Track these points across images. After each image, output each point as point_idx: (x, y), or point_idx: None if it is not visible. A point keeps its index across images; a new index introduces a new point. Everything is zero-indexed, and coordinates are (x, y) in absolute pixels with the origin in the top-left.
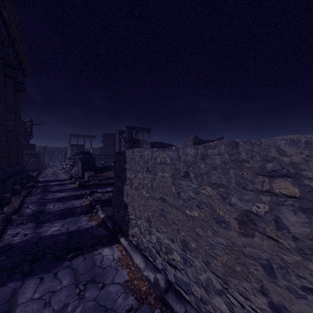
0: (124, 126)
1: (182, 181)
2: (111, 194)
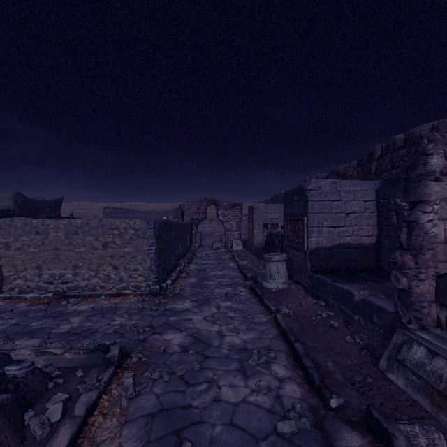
0: None
1: (73, 236)
2: None
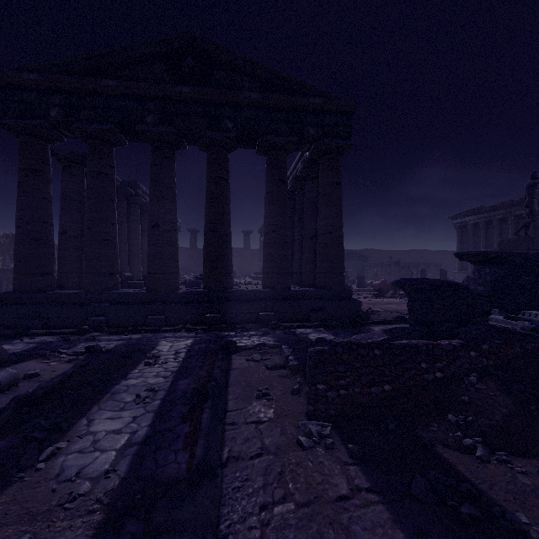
0: None
1: None
2: (42, 366)
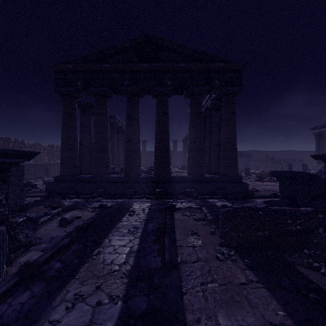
0: None
1: None
2: (81, 213)
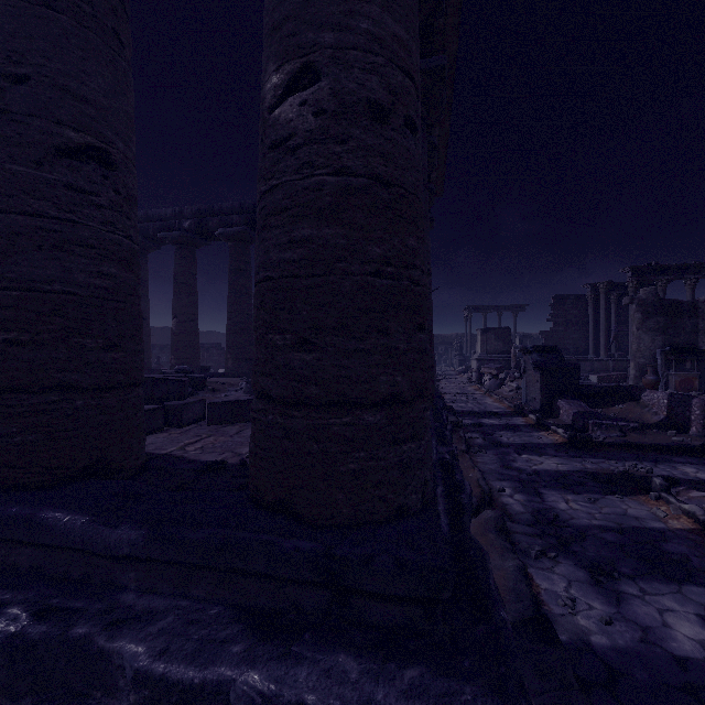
0: (625, 270)
1: None
2: None
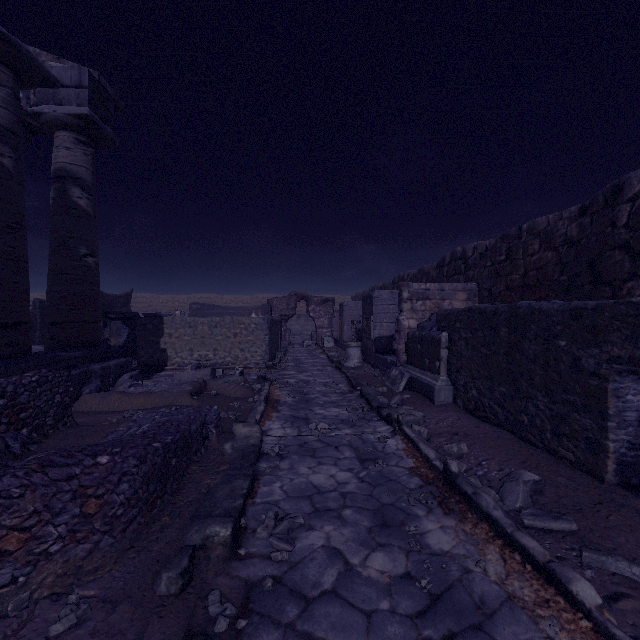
0: None
1: (214, 329)
2: None
